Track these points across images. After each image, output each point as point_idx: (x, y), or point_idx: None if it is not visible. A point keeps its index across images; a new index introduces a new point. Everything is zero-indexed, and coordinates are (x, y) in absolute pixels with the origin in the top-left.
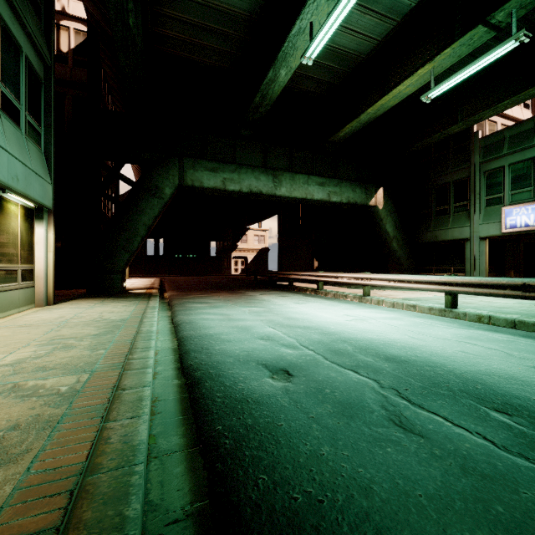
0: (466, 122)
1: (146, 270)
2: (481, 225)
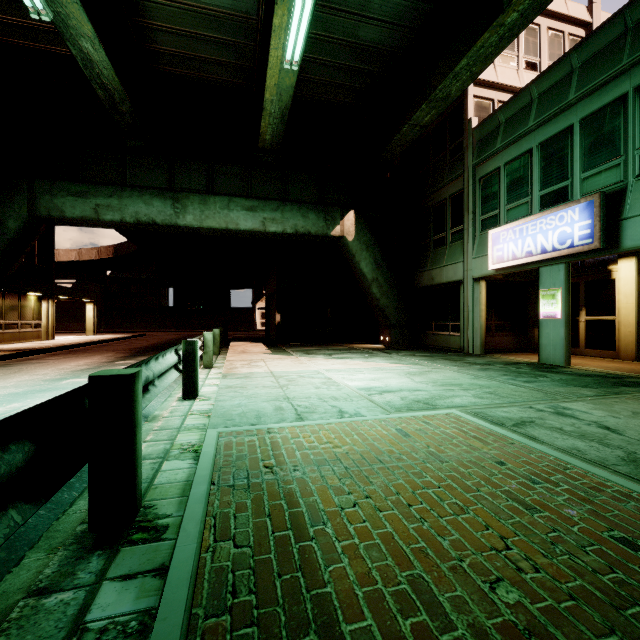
0: (430, 103)
1: (161, 324)
2: (475, 259)
